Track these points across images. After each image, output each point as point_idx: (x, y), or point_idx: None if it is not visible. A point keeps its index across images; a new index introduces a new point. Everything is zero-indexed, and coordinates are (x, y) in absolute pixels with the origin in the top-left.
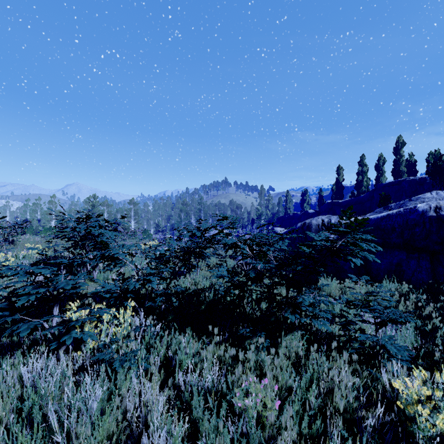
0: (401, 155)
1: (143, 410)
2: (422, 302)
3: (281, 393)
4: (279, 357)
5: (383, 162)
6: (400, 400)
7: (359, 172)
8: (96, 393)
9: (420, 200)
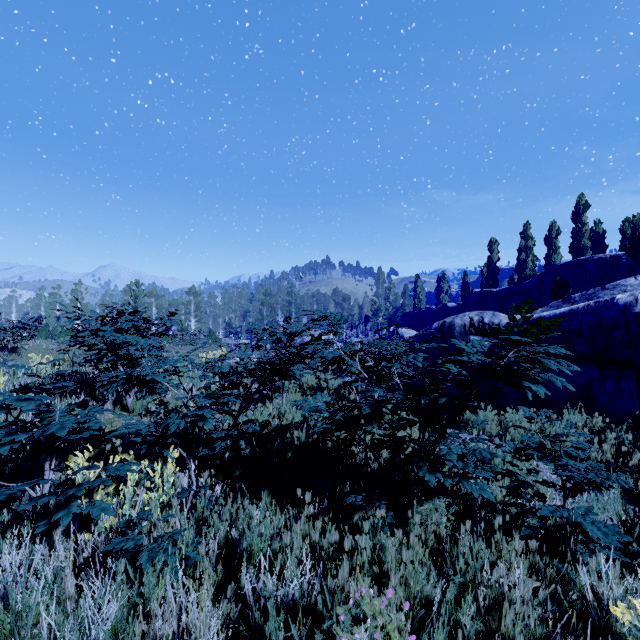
0: (583, 222)
1: (187, 635)
2: (626, 444)
3: (413, 605)
4: (410, 542)
5: (556, 233)
6: (614, 624)
7: (522, 247)
8: (104, 614)
9: (619, 289)
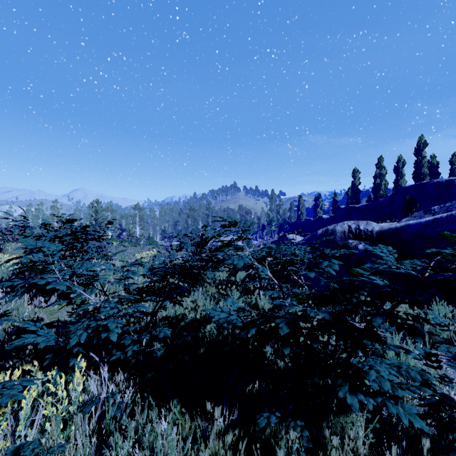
0: (423, 156)
1: None
2: None
3: None
4: None
5: (402, 164)
6: None
7: (377, 175)
8: None
9: None
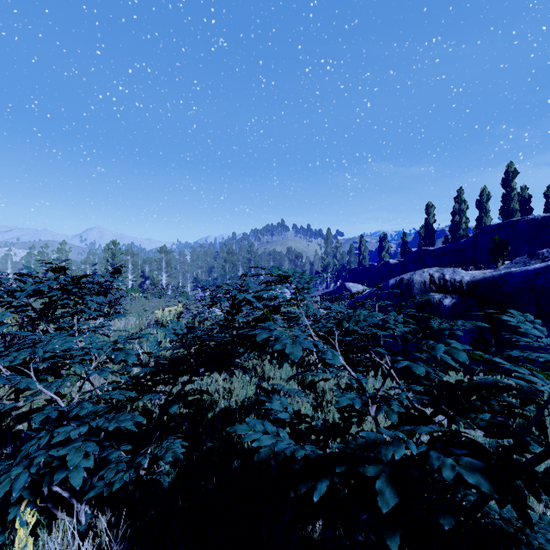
0: (512, 187)
1: None
2: None
3: None
4: None
5: (487, 198)
6: None
7: (456, 211)
8: None
9: None
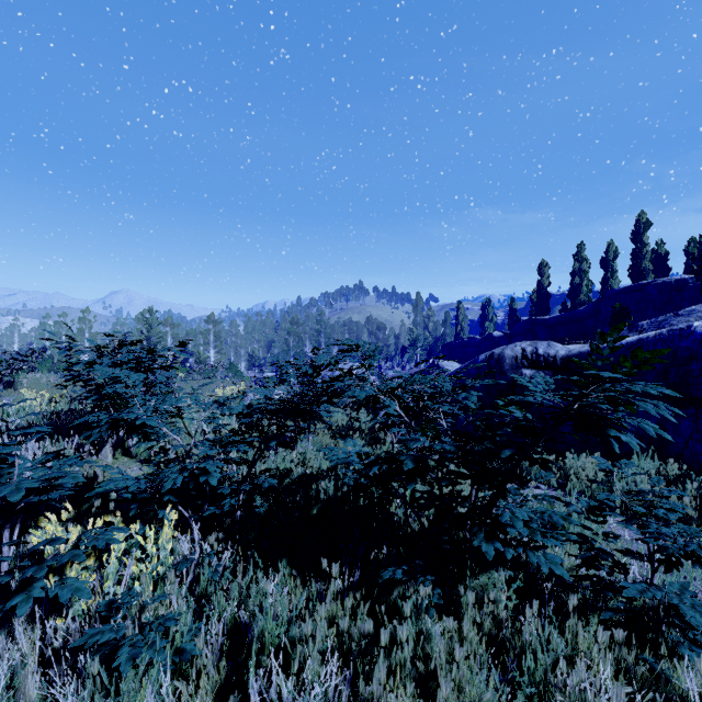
0: (644, 242)
1: None
2: None
3: None
4: (462, 627)
5: (614, 255)
6: None
7: (575, 271)
8: None
9: (695, 315)
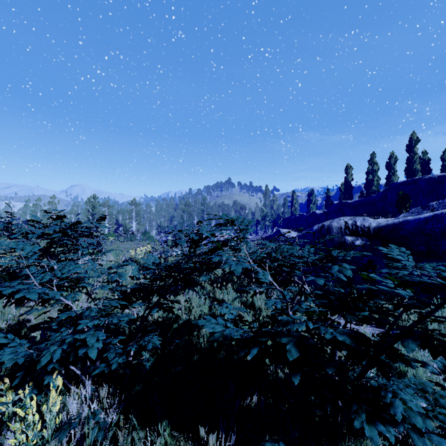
0: (415, 152)
1: None
2: None
3: None
4: None
5: (394, 161)
6: None
7: (369, 171)
8: None
9: None
